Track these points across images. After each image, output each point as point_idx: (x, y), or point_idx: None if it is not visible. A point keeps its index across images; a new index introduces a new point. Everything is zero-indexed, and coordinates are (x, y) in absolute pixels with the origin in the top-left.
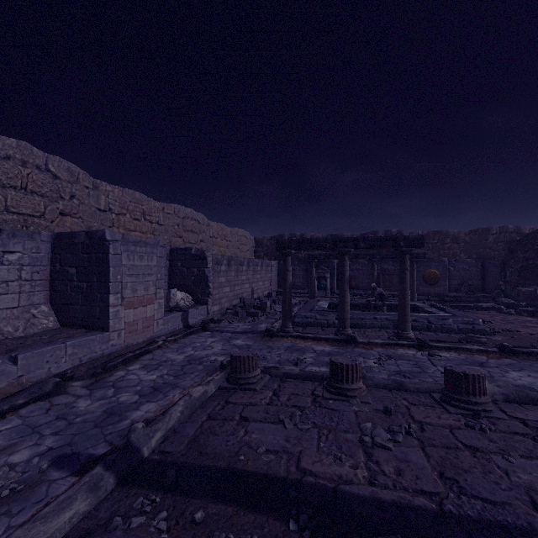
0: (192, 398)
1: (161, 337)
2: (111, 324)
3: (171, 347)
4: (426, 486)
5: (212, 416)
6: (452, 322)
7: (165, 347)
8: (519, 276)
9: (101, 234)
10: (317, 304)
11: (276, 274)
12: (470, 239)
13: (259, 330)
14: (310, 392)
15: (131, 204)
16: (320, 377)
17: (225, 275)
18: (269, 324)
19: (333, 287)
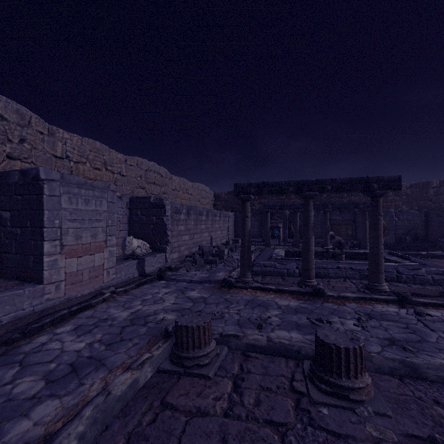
0: (110, 399)
1: (110, 288)
2: (46, 276)
3: (118, 300)
4: None
5: (132, 442)
6: (425, 272)
7: (111, 300)
8: None
9: (35, 172)
10: (274, 252)
11: (233, 224)
12: (411, 192)
13: (216, 280)
14: (287, 383)
15: (91, 153)
16: (296, 352)
17: (184, 223)
18: (227, 273)
19: (285, 236)
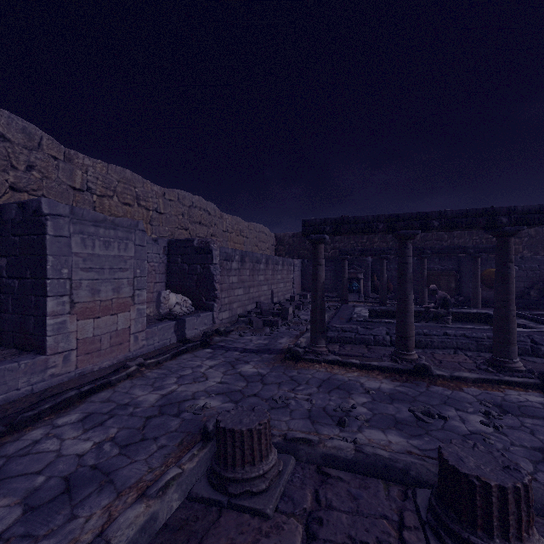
0: None
1: (137, 359)
2: (50, 343)
3: (147, 376)
4: None
5: None
6: None
7: (138, 376)
8: None
9: (36, 205)
10: (354, 312)
11: (299, 275)
12: (536, 232)
13: (278, 348)
14: (394, 534)
15: (120, 185)
16: (402, 472)
17: (237, 274)
18: (292, 339)
19: (367, 290)
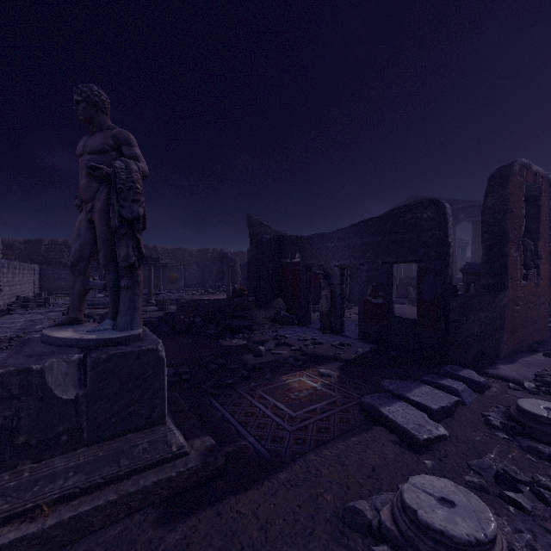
0: None
1: None
2: None
3: (1, 320)
4: (148, 316)
5: None
6: (174, 296)
7: None
8: (217, 277)
9: None
10: (96, 295)
11: (38, 278)
12: (199, 255)
13: (60, 310)
14: None
15: None
16: None
17: (6, 276)
18: (63, 308)
19: None
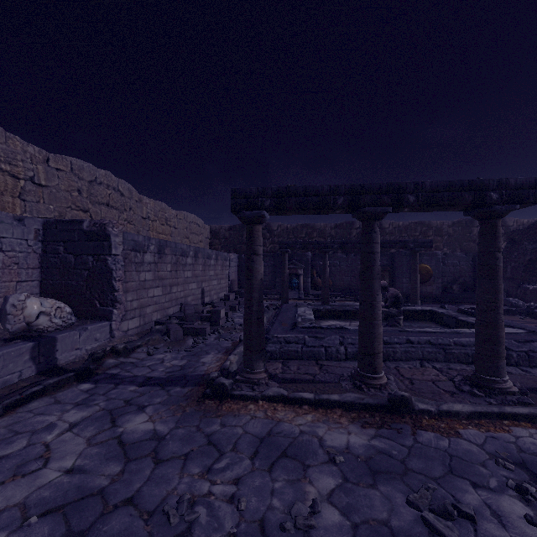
0: None
1: None
2: None
3: None
4: None
5: None
6: None
7: None
8: (525, 271)
9: None
10: (298, 313)
11: (236, 271)
12: (453, 231)
13: (198, 374)
14: None
15: None
16: None
17: (153, 269)
18: (220, 355)
19: (307, 287)
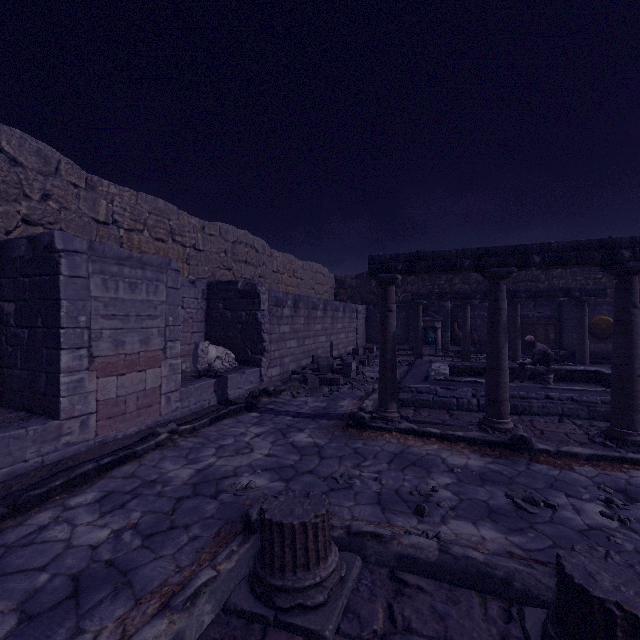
0: None
1: (169, 425)
2: (64, 406)
3: (180, 445)
4: None
5: None
6: None
7: (170, 445)
8: None
9: (48, 239)
10: (431, 368)
11: (363, 323)
12: None
13: (339, 413)
14: None
15: (151, 217)
16: (502, 583)
17: (290, 322)
18: (355, 401)
19: (446, 342)
